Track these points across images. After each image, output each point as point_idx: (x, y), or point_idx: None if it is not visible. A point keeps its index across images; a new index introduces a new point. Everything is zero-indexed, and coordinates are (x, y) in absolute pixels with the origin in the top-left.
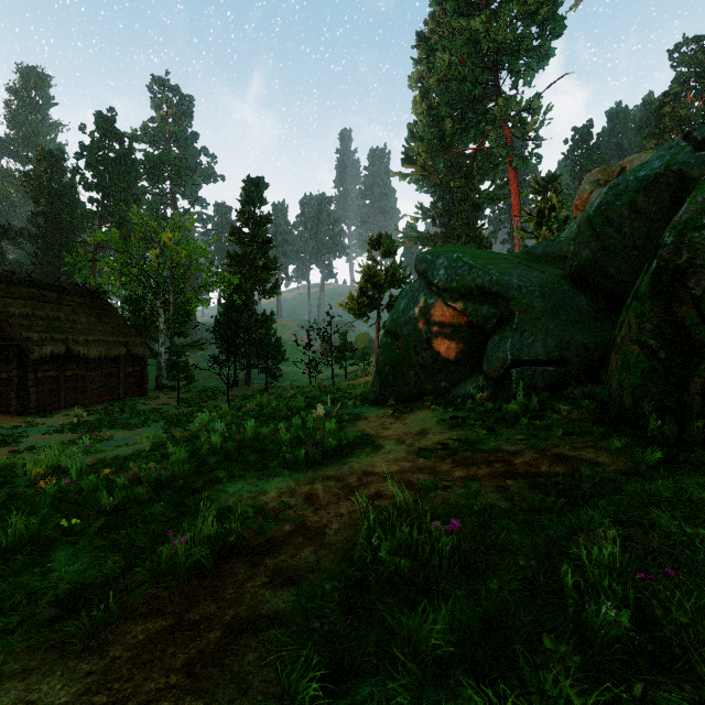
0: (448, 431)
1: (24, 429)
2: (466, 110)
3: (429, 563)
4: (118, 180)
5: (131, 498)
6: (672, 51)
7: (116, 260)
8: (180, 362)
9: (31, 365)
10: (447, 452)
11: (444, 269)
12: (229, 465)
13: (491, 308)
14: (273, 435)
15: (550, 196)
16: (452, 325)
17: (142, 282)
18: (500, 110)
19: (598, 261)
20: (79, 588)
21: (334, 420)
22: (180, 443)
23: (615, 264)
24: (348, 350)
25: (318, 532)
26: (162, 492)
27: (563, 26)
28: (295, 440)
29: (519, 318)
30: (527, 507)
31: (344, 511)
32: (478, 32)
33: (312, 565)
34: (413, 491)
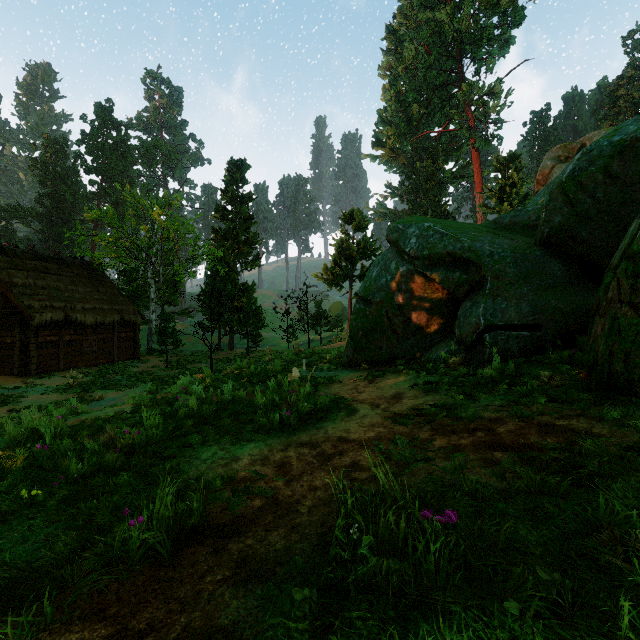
0: (423, 395)
1: (24, 389)
2: (432, 96)
3: (421, 567)
4: (115, 164)
5: (101, 464)
6: (625, 38)
7: (110, 235)
8: (167, 328)
9: (32, 330)
10: (424, 418)
11: (415, 237)
12: (204, 429)
13: (463, 275)
14: (250, 398)
15: (511, 174)
16: (423, 292)
17: (135, 255)
18: (464, 95)
19: (571, 227)
20: (21, 576)
21: (309, 384)
22: (160, 405)
23: (588, 230)
24: (323, 318)
25: (290, 510)
26: (133, 459)
27: (523, 16)
28: (271, 403)
29: (491, 284)
30: (525, 488)
31: (318, 484)
32: (443, 23)
33: (281, 555)
34: (392, 462)
